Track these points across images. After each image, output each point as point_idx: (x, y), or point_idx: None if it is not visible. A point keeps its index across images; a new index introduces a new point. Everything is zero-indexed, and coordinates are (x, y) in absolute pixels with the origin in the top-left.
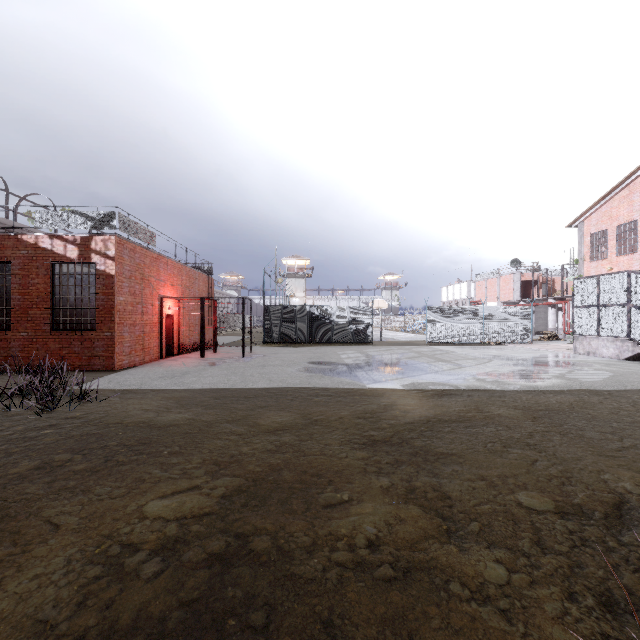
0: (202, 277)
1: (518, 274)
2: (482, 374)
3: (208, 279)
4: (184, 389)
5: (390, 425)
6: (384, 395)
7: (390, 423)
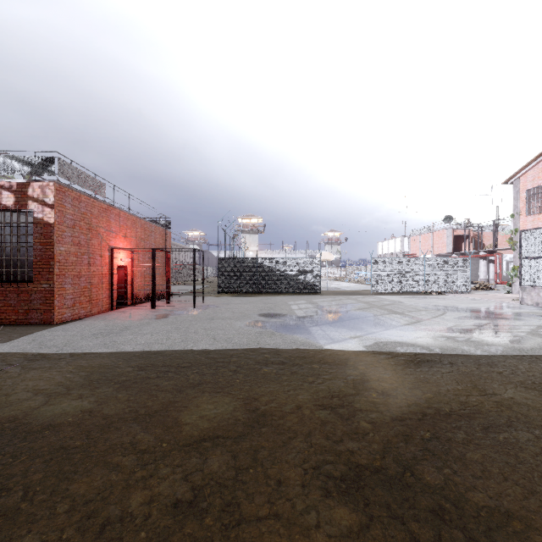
0: (159, 230)
1: (451, 229)
2: (447, 330)
3: (165, 232)
4: (110, 352)
5: (372, 425)
6: (348, 362)
7: (370, 420)
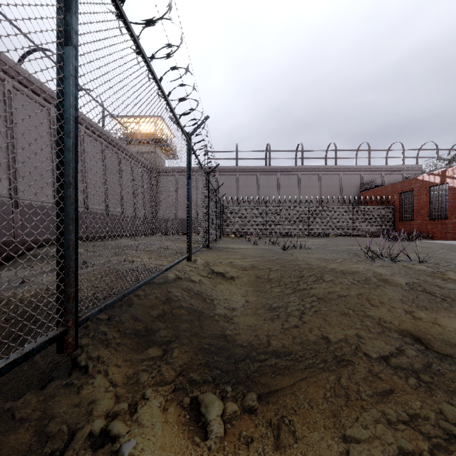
0: None
1: None
2: None
3: None
4: None
5: None
6: None
7: None
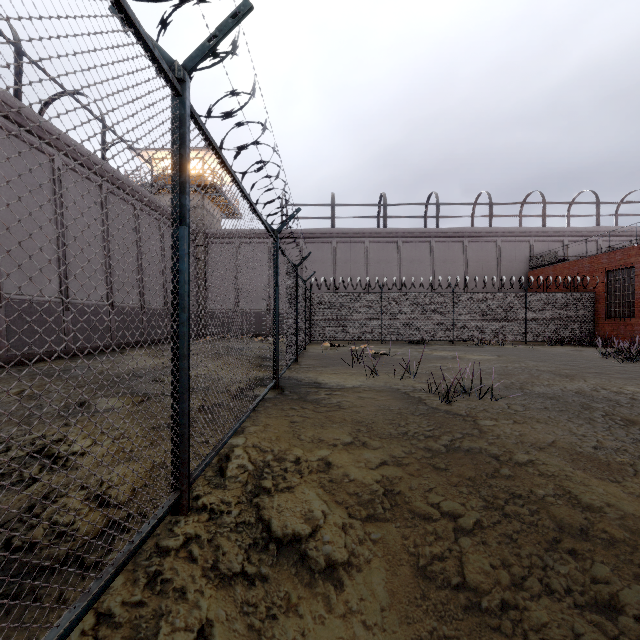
0: None
1: None
2: None
3: None
4: None
5: None
6: None
7: None
